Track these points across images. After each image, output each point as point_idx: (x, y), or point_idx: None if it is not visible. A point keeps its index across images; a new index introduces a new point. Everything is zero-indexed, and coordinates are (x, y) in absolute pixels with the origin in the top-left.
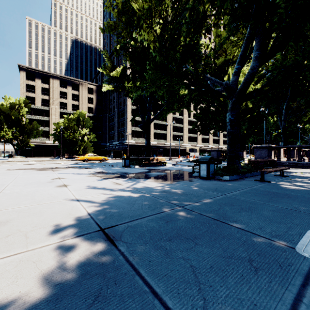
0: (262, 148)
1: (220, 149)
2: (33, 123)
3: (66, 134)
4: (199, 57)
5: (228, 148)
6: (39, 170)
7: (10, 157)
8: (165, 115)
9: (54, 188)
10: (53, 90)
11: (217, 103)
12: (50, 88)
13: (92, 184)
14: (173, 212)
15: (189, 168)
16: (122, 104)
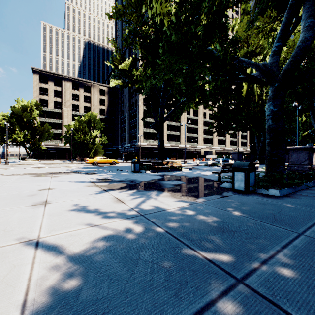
0: (300, 150)
1: (241, 152)
2: (44, 125)
3: (76, 136)
4: (226, 35)
5: (268, 150)
6: (36, 176)
7: (23, 160)
8: (180, 113)
9: (26, 209)
10: (65, 93)
11: (237, 100)
12: (62, 91)
13: (83, 201)
14: (230, 311)
15: (210, 174)
16: (134, 105)
